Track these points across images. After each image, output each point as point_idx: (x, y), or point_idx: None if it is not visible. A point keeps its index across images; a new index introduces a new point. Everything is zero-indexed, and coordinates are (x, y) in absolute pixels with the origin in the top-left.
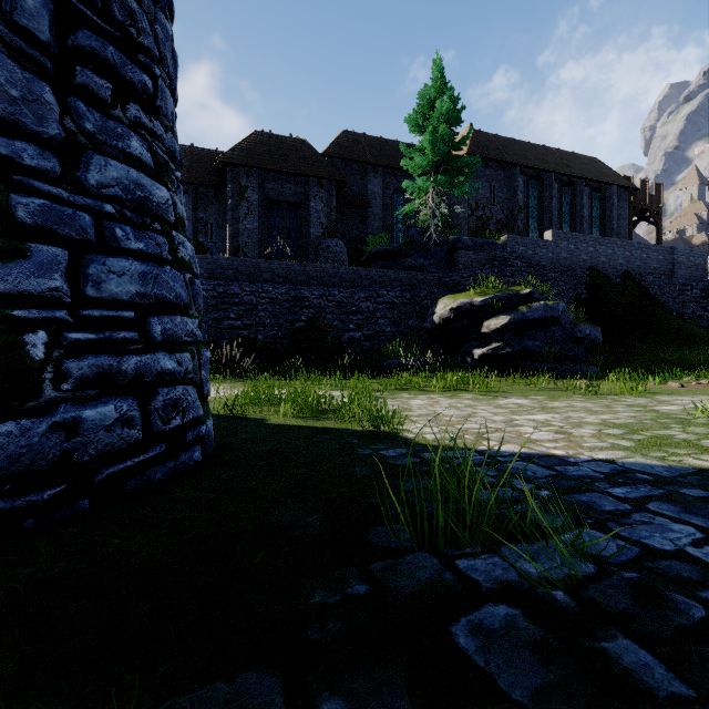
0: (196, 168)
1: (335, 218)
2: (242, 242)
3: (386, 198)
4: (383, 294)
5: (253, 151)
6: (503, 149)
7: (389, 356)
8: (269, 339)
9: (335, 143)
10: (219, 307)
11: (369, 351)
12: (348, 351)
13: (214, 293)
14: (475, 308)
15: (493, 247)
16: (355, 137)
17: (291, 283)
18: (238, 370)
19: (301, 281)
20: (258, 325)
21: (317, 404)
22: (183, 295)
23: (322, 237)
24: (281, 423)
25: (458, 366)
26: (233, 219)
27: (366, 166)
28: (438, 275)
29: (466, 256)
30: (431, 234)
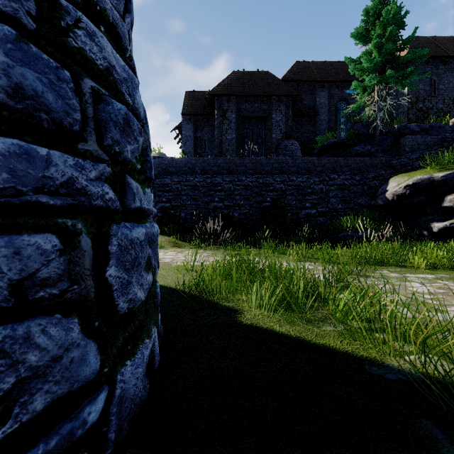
0: (196, 105)
1: (291, 125)
2: (224, 148)
3: (330, 106)
4: (334, 177)
5: (231, 84)
6: (443, 46)
7: (343, 229)
8: (243, 216)
9: (290, 71)
10: (208, 193)
11: (322, 225)
12: (304, 225)
13: (204, 183)
14: (435, 183)
15: (441, 130)
16: (305, 65)
17: (259, 173)
18: (219, 240)
19: (266, 172)
20: (235, 205)
21: (298, 290)
22: (49, 100)
23: (281, 140)
24: (259, 325)
25: (412, 238)
26: (218, 134)
27: (314, 84)
28: (384, 159)
29: (413, 140)
30: (376, 125)
